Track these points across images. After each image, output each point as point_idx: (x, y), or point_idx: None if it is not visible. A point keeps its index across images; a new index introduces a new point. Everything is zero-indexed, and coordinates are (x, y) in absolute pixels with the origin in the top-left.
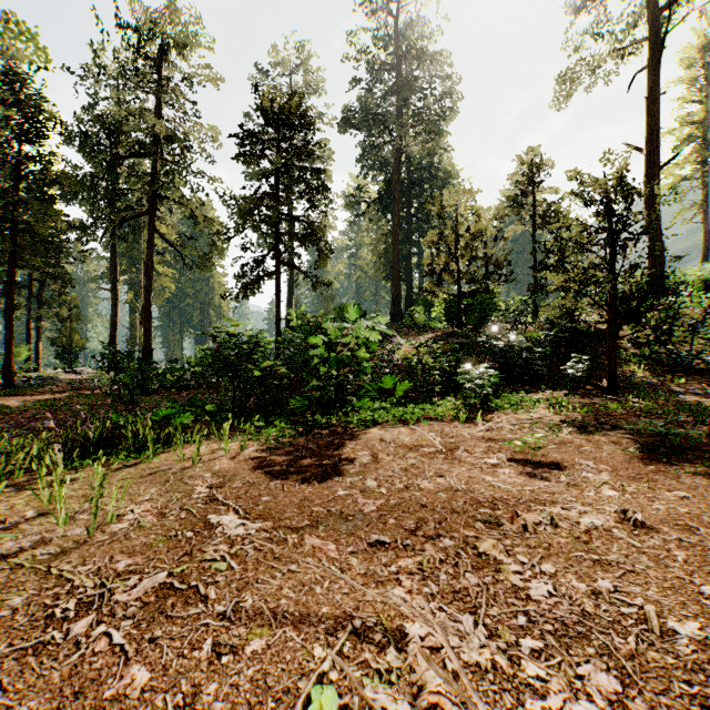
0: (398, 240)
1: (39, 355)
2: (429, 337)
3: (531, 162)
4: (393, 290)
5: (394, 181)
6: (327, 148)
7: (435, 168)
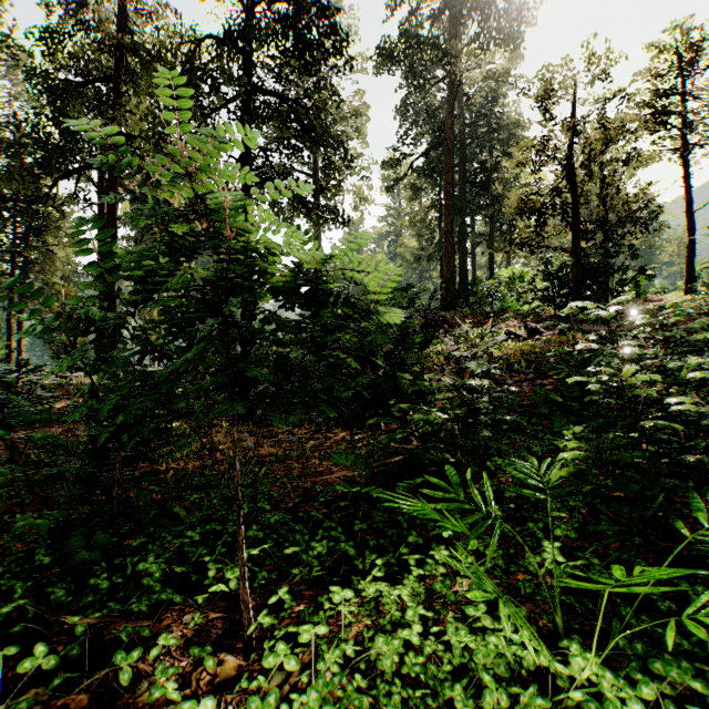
0: (452, 203)
1: (21, 354)
2: (517, 325)
3: (687, 36)
4: (445, 269)
5: (446, 127)
6: (361, 99)
7: (497, 117)
